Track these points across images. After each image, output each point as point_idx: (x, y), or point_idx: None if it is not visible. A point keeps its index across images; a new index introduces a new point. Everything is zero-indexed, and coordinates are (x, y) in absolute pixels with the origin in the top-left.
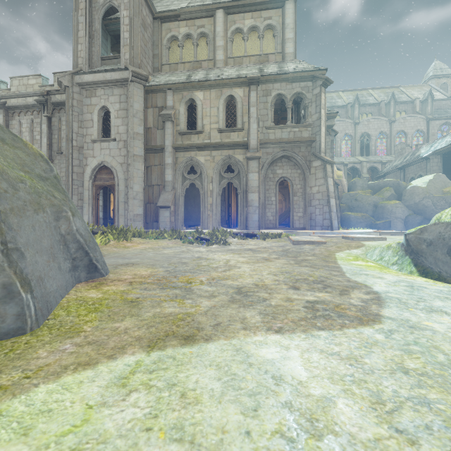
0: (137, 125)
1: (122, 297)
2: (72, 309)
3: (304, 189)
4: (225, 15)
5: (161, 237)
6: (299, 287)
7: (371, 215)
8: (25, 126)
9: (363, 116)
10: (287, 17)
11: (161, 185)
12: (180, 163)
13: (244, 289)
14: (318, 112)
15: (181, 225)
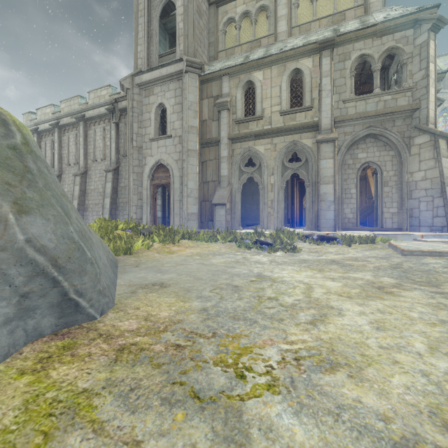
0: (192, 118)
1: None
2: None
3: (400, 176)
4: None
5: (213, 239)
6: None
7: None
8: (99, 134)
9: None
10: None
11: (217, 181)
12: (236, 156)
13: None
14: (425, 68)
15: (238, 225)
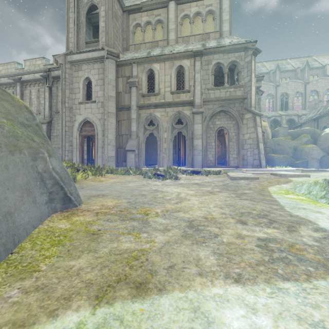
0: (111, 90)
1: (86, 229)
2: (38, 241)
3: (238, 136)
4: (176, 5)
5: (127, 173)
6: (246, 222)
7: (291, 156)
8: (34, 94)
9: (282, 80)
10: (224, 4)
11: (128, 134)
12: (142, 118)
13: (195, 222)
14: (249, 75)
15: (143, 164)
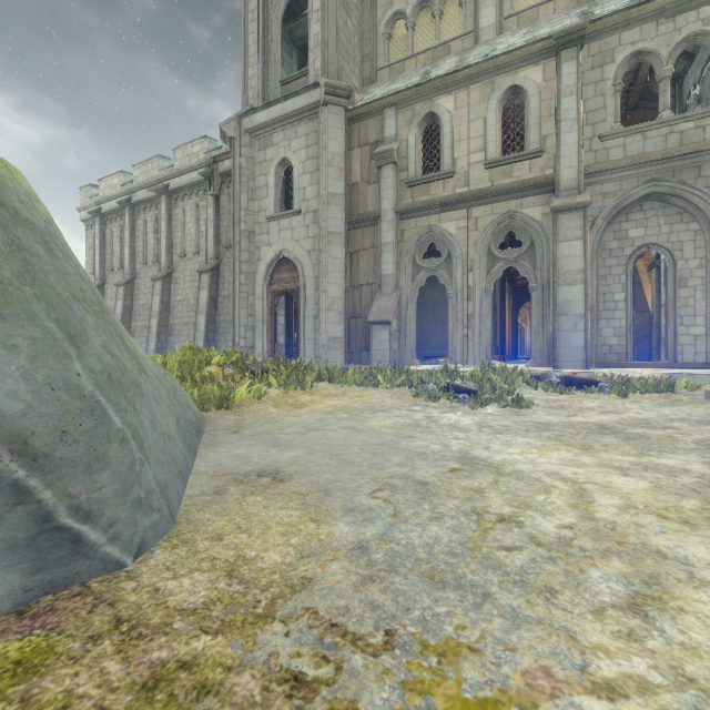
0: (334, 180)
1: None
2: None
3: None
4: None
5: (370, 381)
6: None
7: None
8: (190, 214)
9: None
10: None
11: (375, 284)
12: (408, 240)
13: None
14: None
15: (411, 357)
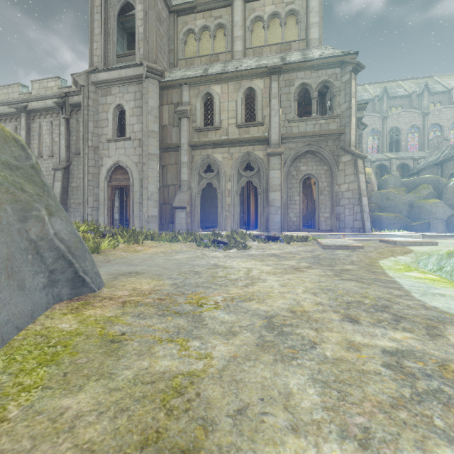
0: (152, 123)
1: (101, 331)
2: (18, 356)
3: (332, 187)
4: (244, 3)
5: (174, 239)
6: (357, 319)
7: (405, 215)
8: (45, 129)
9: (391, 110)
10: (312, 0)
11: (177, 185)
12: (196, 162)
13: (277, 319)
14: (348, 101)
15: (197, 227)
